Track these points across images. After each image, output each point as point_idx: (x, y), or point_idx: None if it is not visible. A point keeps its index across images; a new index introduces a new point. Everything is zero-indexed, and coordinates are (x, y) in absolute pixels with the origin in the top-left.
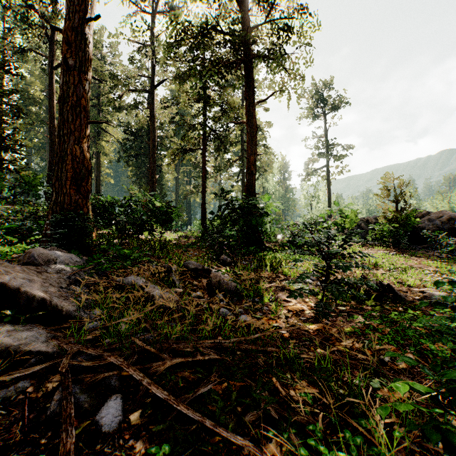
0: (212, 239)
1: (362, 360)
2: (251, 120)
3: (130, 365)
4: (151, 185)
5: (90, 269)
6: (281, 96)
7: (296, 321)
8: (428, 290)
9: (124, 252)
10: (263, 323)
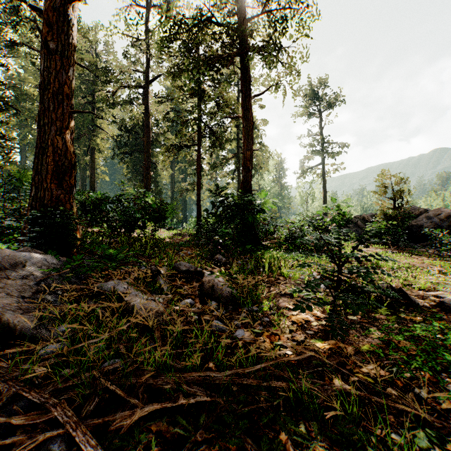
0: (207, 237)
1: (394, 397)
2: (247, 115)
3: (79, 422)
4: (145, 182)
5: (69, 272)
6: (278, 91)
7: (303, 337)
8: (442, 294)
9: (110, 252)
10: (265, 341)
